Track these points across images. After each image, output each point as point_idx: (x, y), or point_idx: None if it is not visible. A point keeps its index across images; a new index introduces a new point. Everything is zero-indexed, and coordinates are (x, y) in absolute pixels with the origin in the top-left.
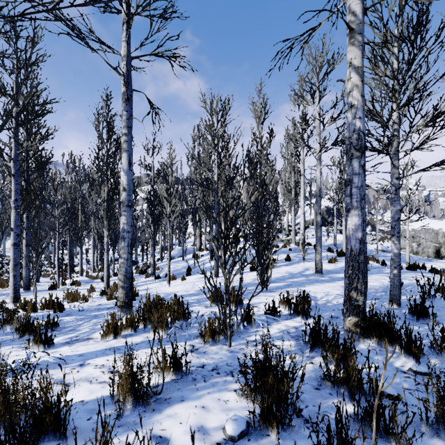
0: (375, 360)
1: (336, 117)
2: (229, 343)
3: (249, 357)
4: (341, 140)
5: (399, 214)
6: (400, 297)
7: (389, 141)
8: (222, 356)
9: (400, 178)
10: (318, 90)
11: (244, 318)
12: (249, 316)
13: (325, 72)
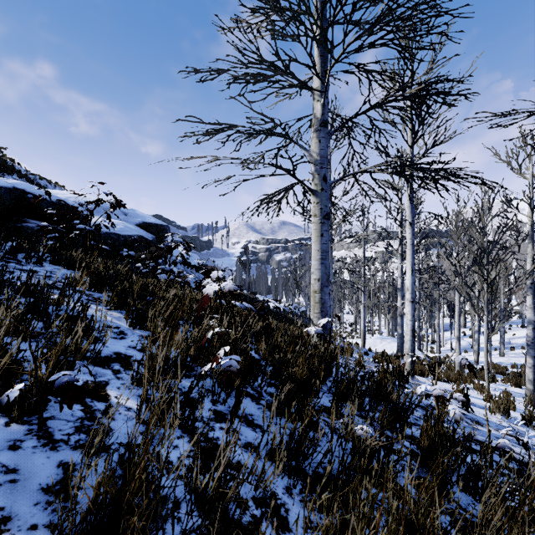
0: None
1: None
2: None
3: None
4: None
5: None
6: None
7: None
8: None
9: None
10: None
11: None
12: None
13: None
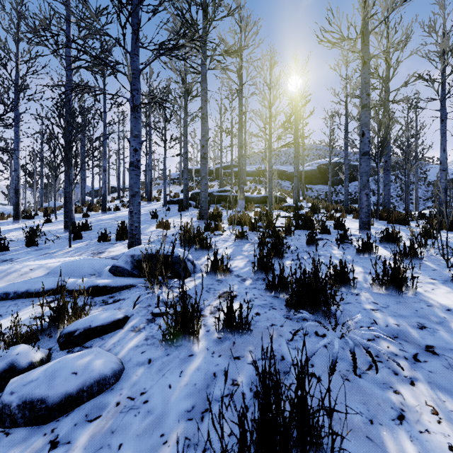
0: None
1: None
2: None
3: None
4: None
5: None
6: None
7: None
8: None
9: None
10: None
11: None
12: None
13: None
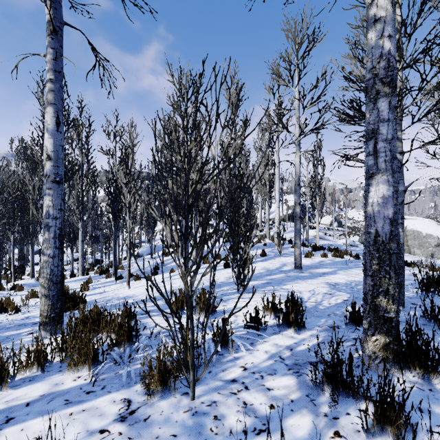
0: (438, 417)
1: (317, 98)
2: (191, 394)
3: (227, 428)
4: (334, 107)
5: (403, 196)
6: (404, 296)
7: (398, 101)
8: (177, 429)
9: (404, 153)
10: (297, 70)
11: (217, 339)
12: (225, 334)
13: (305, 50)
